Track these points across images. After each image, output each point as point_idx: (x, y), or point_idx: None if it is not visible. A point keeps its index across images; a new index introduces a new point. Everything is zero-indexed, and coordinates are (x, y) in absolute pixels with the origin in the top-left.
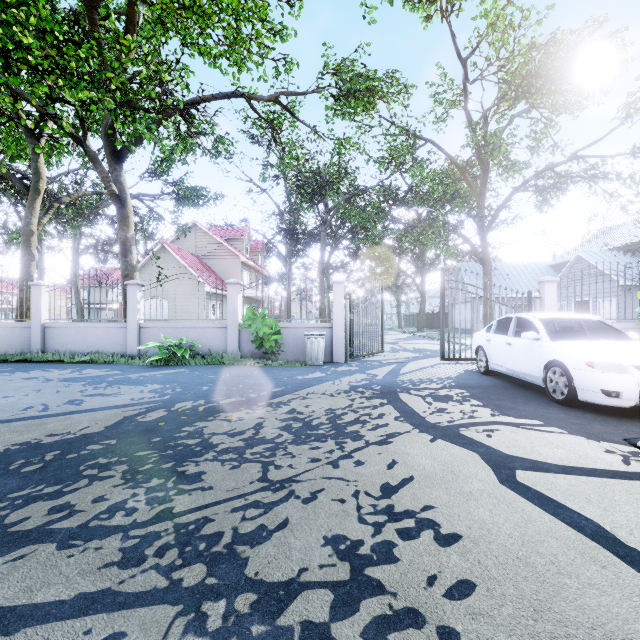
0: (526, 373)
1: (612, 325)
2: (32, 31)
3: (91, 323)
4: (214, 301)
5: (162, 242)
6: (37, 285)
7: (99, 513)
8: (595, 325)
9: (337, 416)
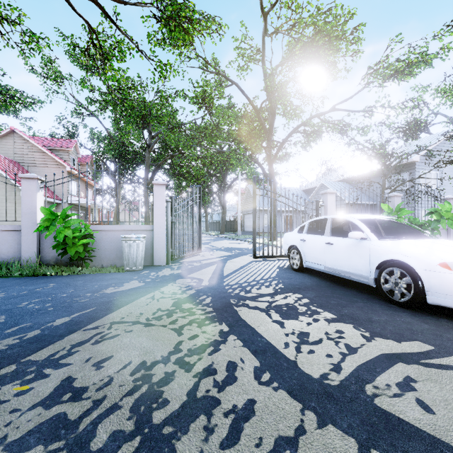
0: (351, 272)
1: (411, 225)
2: None
3: None
4: None
5: None
6: None
7: None
8: (357, 227)
9: (154, 391)
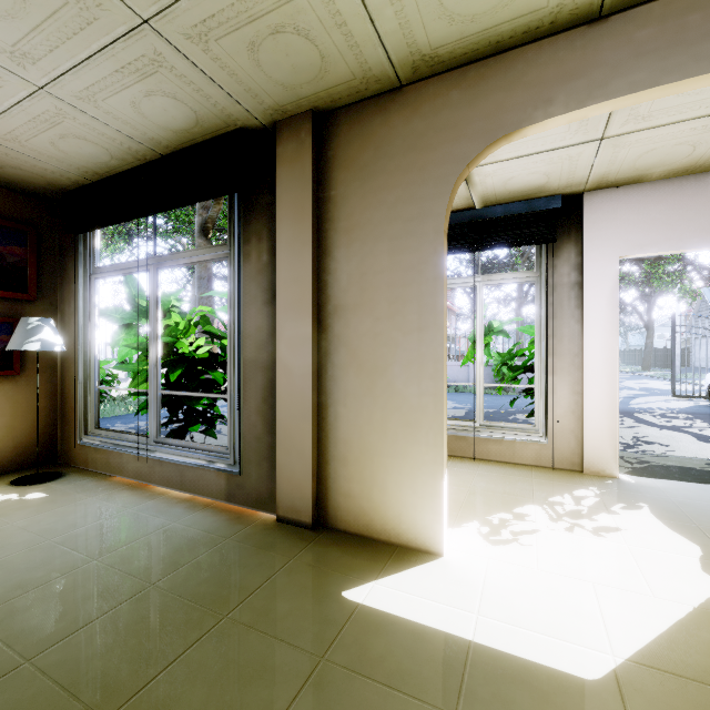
0: None
1: None
2: None
3: None
4: None
5: None
6: None
7: None
8: None
9: None
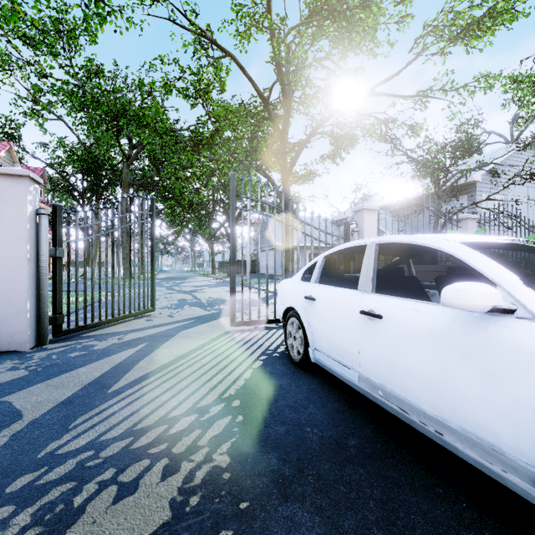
0: (446, 422)
1: None
2: None
3: None
4: None
5: None
6: None
7: None
8: None
9: None
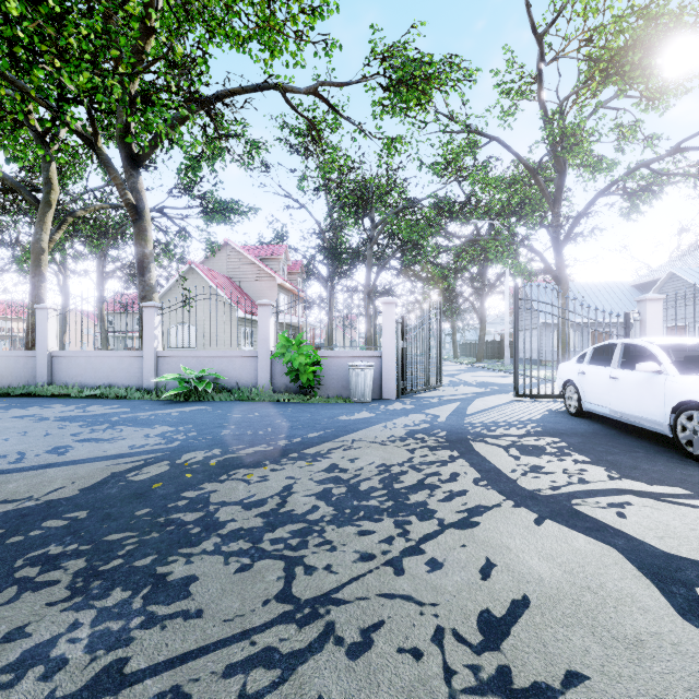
0: (641, 417)
1: None
2: (23, 1)
3: (103, 352)
4: (247, 328)
5: (190, 262)
6: (43, 308)
7: (0, 670)
8: None
9: (393, 476)
